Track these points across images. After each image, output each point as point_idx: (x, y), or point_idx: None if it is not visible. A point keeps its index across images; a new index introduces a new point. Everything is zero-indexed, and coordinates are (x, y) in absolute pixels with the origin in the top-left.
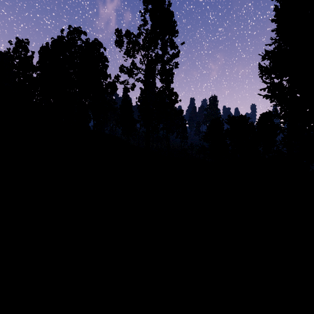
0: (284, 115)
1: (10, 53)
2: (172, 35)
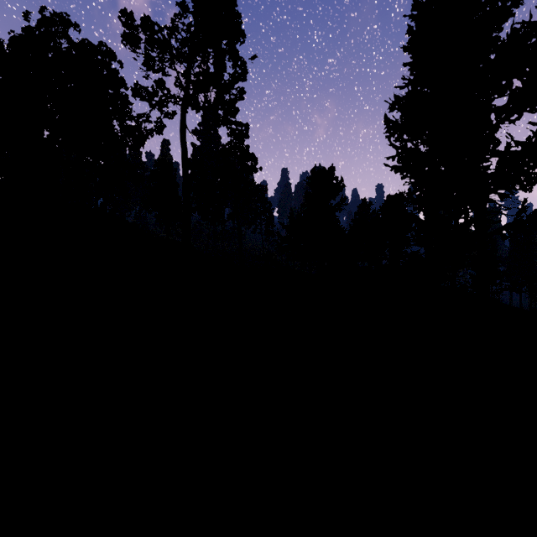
0: (419, 196)
1: None
2: (235, 39)
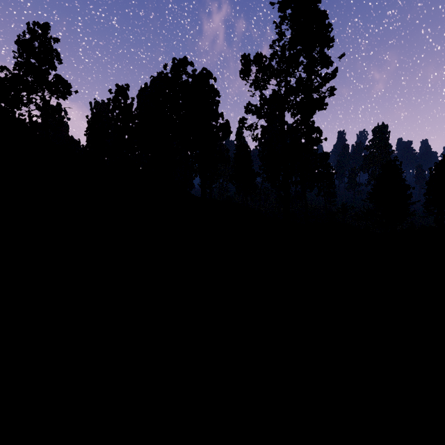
0: None
1: (110, 104)
2: (325, 47)
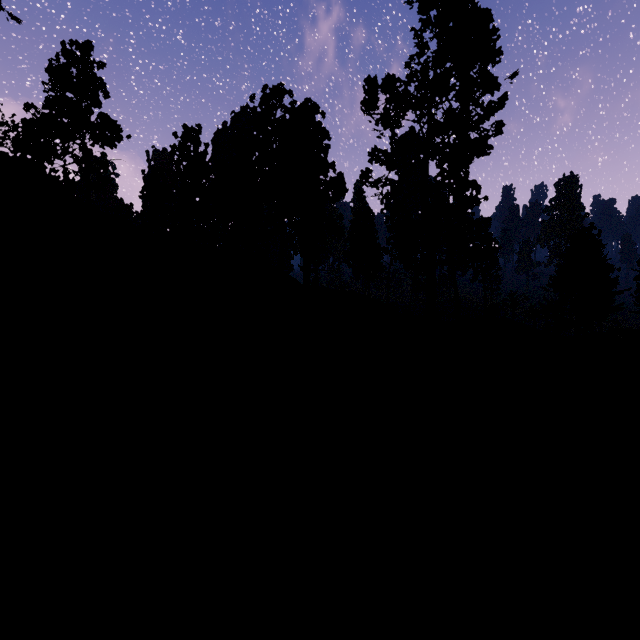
0: None
1: (175, 153)
2: (489, 62)
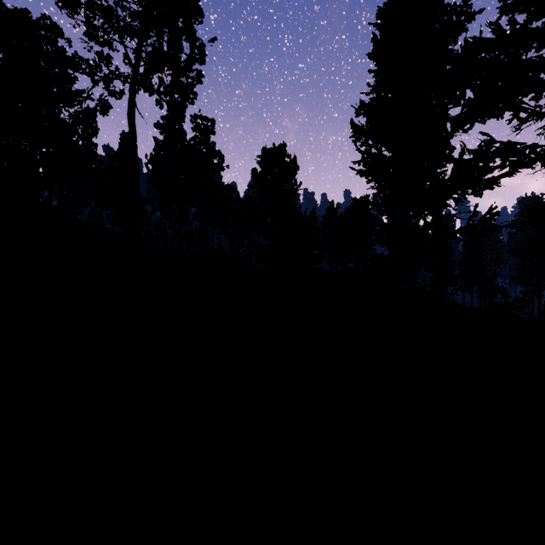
0: (382, 198)
1: None
2: (192, 17)
